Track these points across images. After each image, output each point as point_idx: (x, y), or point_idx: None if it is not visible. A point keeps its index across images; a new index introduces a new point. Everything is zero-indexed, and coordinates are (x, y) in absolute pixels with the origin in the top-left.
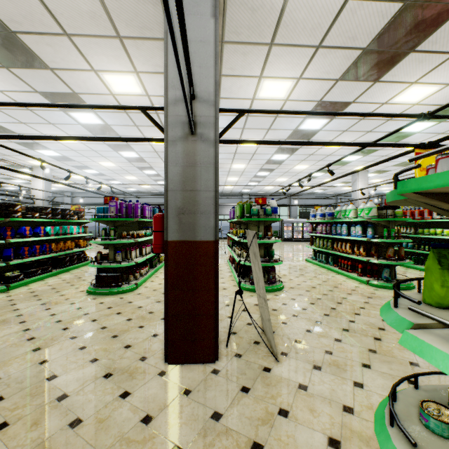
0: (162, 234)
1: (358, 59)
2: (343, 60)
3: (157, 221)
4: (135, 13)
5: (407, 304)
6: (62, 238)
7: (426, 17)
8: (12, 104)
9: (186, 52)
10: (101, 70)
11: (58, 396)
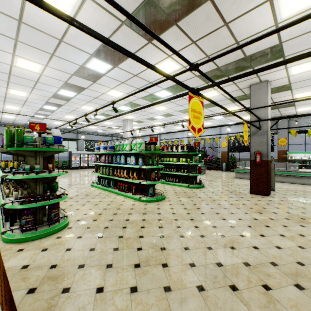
0: None
1: (142, 7)
2: None
3: None
4: None
5: None
6: None
7: None
8: None
9: None
10: None
11: None
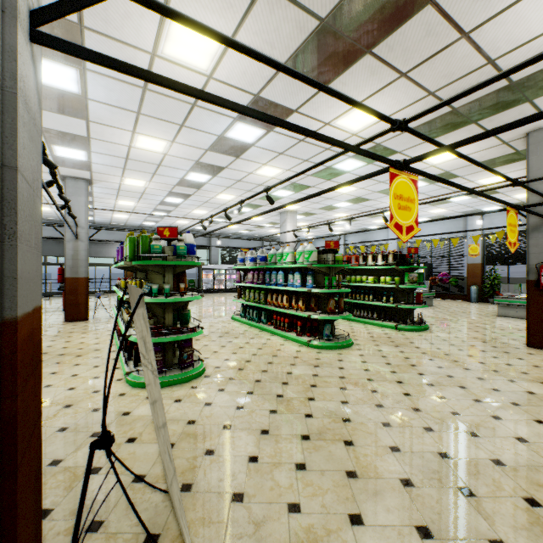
0: None
1: (313, 38)
2: (294, 30)
3: None
4: None
5: None
6: None
7: None
8: None
9: None
10: None
11: None
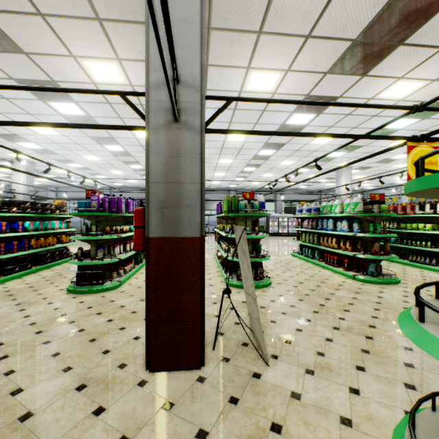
0: (143, 230)
1: (347, 52)
2: (332, 52)
3: (138, 216)
4: None
5: (432, 316)
6: (43, 234)
7: (417, 7)
8: None
9: (167, 25)
10: (80, 56)
11: (21, 415)
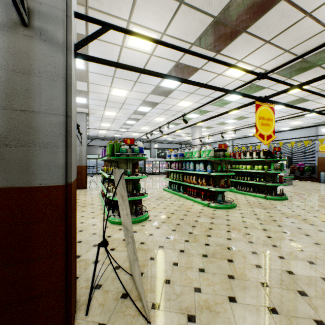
0: None
1: (210, 28)
2: (199, 24)
3: None
4: None
5: None
6: None
7: None
8: None
9: None
10: None
11: None
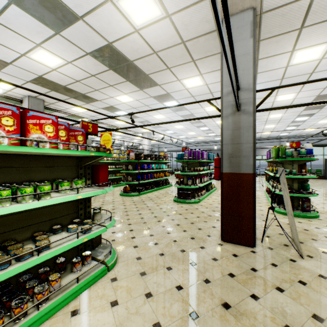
0: (219, 169)
1: None
2: None
3: (216, 161)
4: (202, 47)
5: None
6: (158, 171)
7: None
8: (151, 110)
9: (235, 73)
10: (182, 79)
11: (173, 240)
